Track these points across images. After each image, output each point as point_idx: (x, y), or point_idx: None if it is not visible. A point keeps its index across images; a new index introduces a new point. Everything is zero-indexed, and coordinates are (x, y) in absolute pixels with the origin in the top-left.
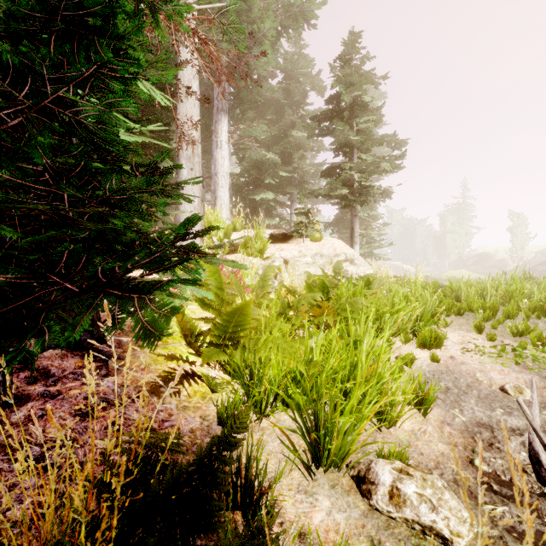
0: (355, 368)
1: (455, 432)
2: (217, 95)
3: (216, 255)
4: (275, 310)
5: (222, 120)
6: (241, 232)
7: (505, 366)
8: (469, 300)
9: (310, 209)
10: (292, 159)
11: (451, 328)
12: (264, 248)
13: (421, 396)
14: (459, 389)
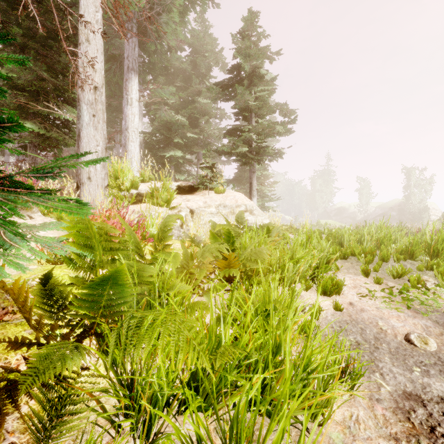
0: (277, 352)
1: (388, 413)
2: (128, 55)
3: (55, 192)
4: (175, 267)
5: (132, 79)
6: (149, 183)
7: (399, 311)
8: (351, 246)
9: (214, 164)
10: (198, 123)
11: (341, 271)
12: (171, 198)
13: (345, 366)
14: (369, 343)
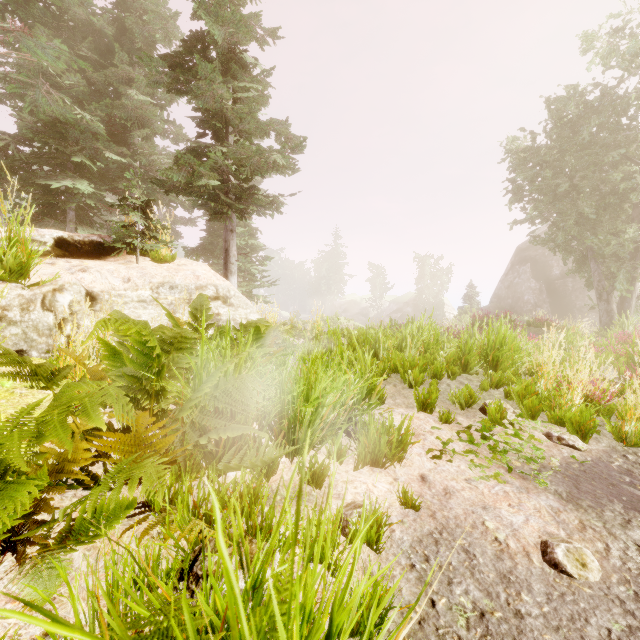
0: None
1: None
2: None
3: None
4: None
5: None
6: None
7: (502, 481)
8: (392, 356)
9: (150, 203)
10: (130, 137)
11: (385, 404)
12: (30, 262)
13: None
14: (498, 602)
